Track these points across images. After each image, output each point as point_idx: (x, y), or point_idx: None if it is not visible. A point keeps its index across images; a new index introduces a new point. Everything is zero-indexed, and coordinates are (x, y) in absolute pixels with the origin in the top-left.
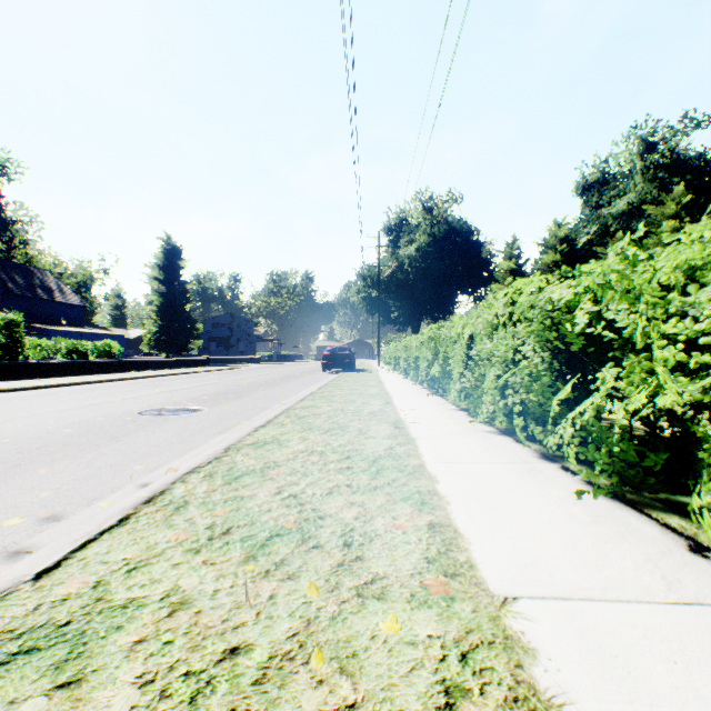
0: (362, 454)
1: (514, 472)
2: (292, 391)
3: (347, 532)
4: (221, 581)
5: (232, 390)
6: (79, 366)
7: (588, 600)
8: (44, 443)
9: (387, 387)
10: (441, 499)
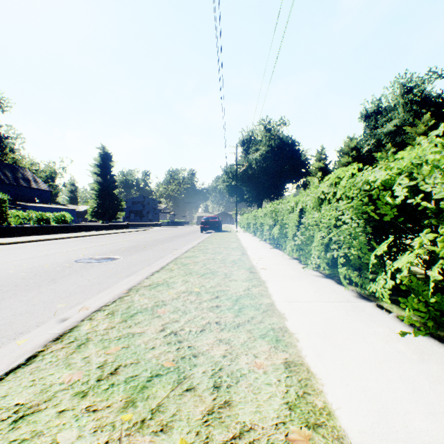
0: (227, 294)
1: (343, 310)
2: (180, 245)
3: (216, 372)
4: (98, 435)
5: (141, 244)
6: (44, 228)
7: None
8: (2, 284)
9: (242, 242)
10: (291, 336)
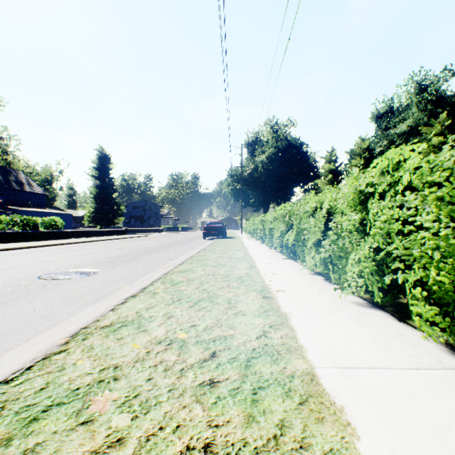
0: (231, 348)
1: (453, 396)
2: (178, 254)
3: None
4: None
5: (132, 253)
6: (29, 234)
7: None
8: None
9: (249, 251)
10: None
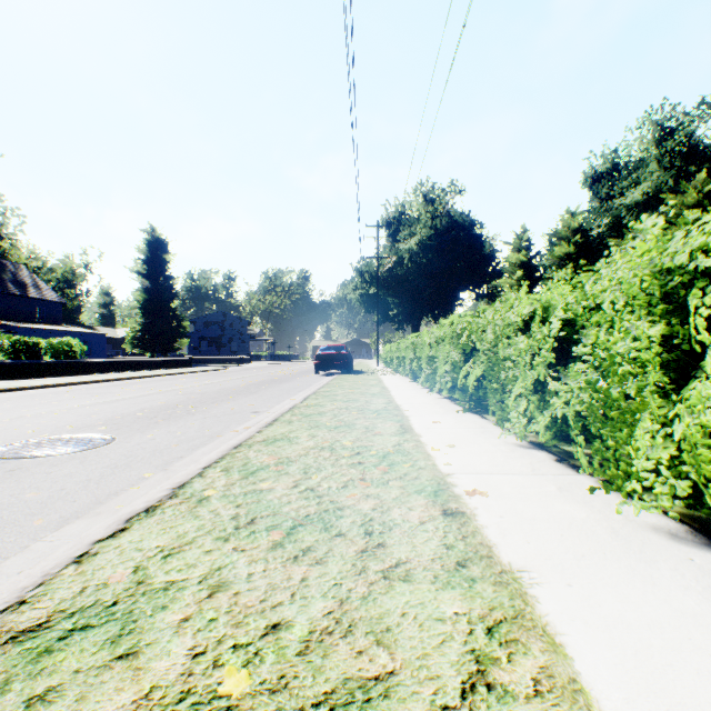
0: None
1: None
2: (269, 402)
3: None
4: None
5: (190, 401)
6: (24, 367)
7: None
8: None
9: (394, 396)
10: None
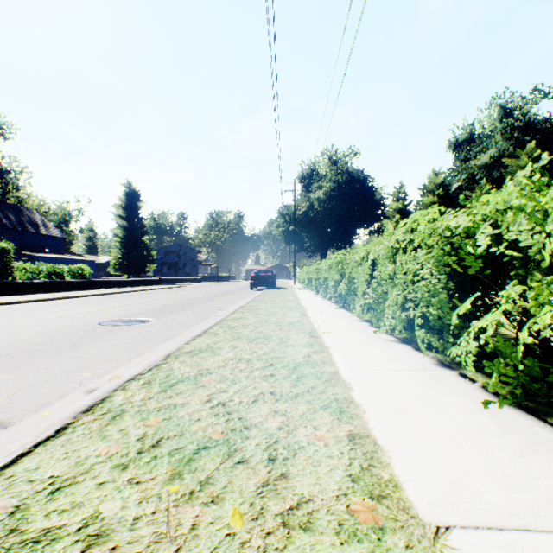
0: (284, 362)
1: (419, 379)
2: (226, 305)
3: (271, 444)
4: (143, 506)
5: (177, 304)
6: (57, 284)
7: (524, 531)
8: (13, 351)
9: (302, 301)
10: (357, 407)
